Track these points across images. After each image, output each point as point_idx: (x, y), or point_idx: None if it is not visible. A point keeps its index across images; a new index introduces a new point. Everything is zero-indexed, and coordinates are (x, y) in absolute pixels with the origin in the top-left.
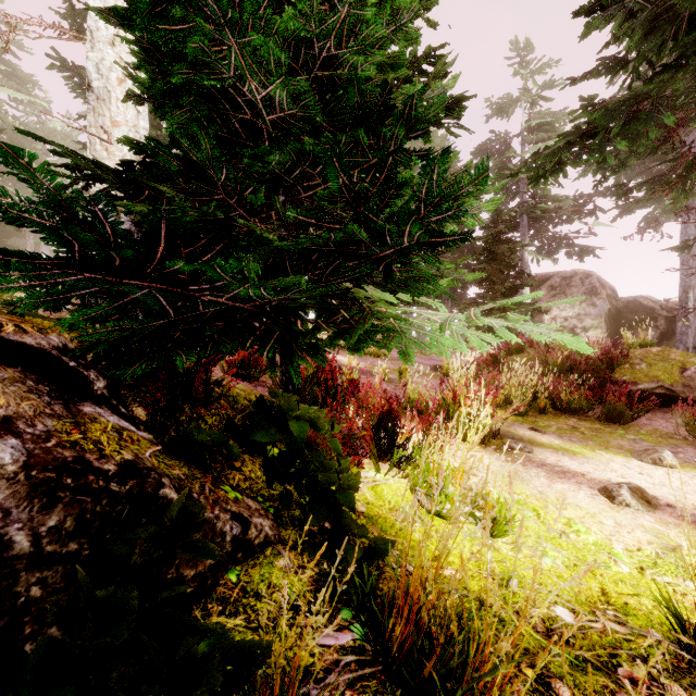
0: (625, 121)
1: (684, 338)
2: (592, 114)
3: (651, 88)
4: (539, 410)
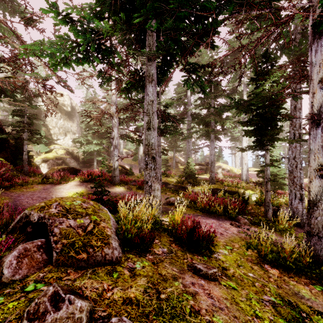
0: None
1: None
2: None
3: None
4: None
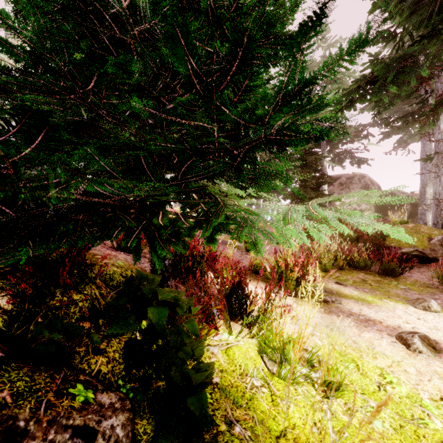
0: (396, 73)
1: (423, 217)
2: (375, 66)
3: (415, 49)
4: (339, 267)
